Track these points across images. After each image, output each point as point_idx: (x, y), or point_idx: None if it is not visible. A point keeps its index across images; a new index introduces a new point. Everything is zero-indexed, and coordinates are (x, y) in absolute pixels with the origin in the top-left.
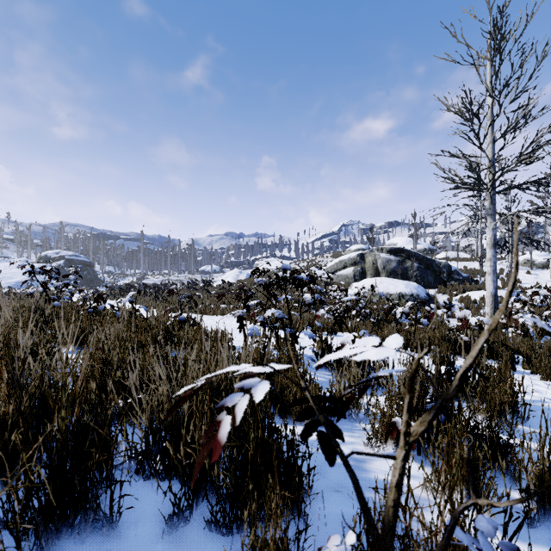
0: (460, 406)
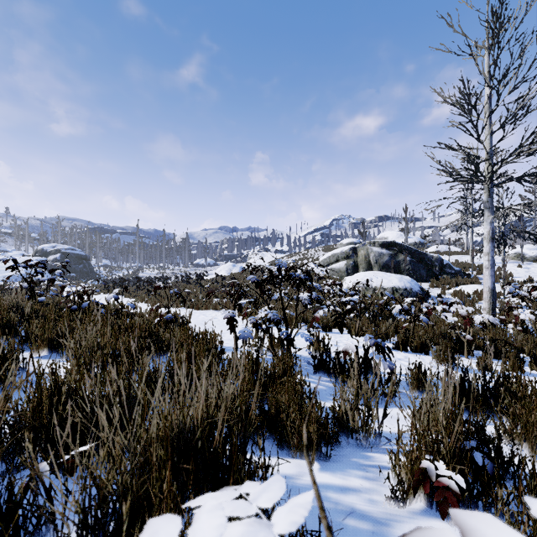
0: (500, 440)
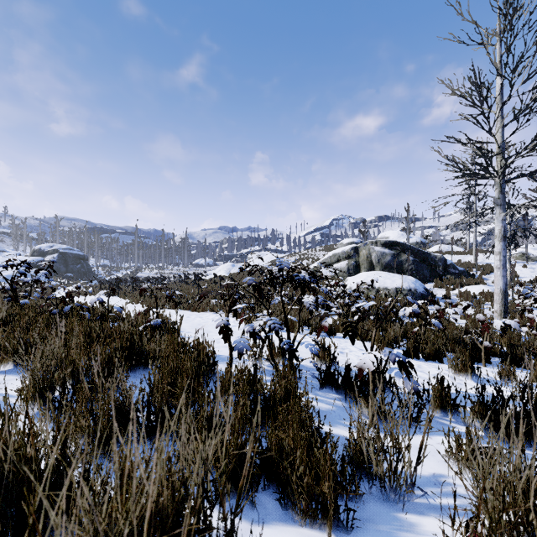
0: None
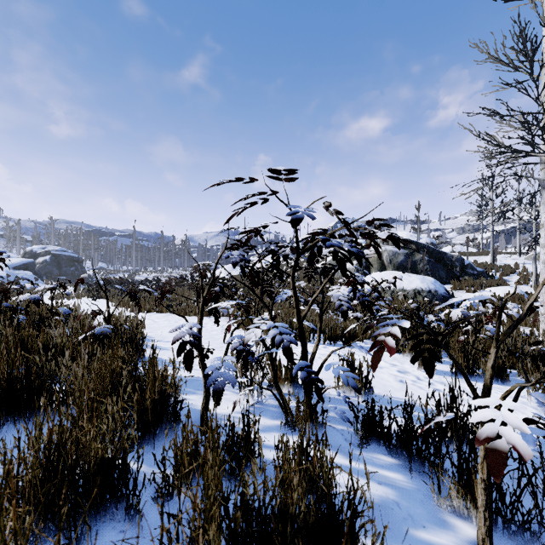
0: None
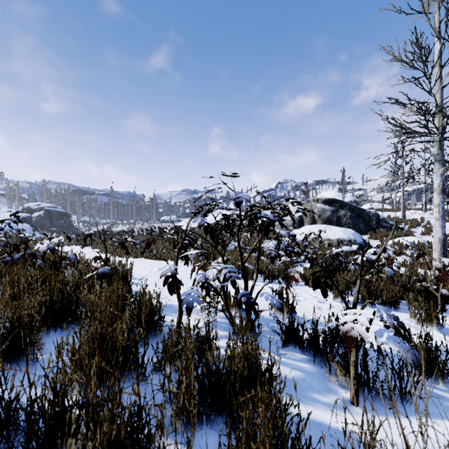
0: None
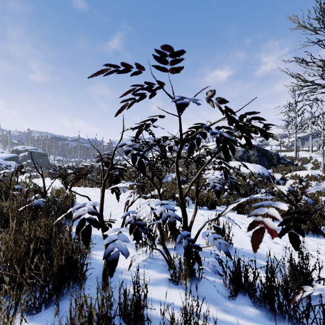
0: None
